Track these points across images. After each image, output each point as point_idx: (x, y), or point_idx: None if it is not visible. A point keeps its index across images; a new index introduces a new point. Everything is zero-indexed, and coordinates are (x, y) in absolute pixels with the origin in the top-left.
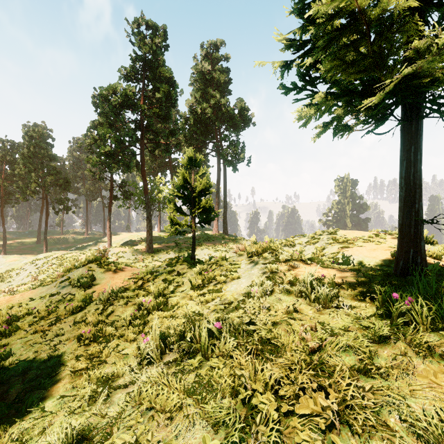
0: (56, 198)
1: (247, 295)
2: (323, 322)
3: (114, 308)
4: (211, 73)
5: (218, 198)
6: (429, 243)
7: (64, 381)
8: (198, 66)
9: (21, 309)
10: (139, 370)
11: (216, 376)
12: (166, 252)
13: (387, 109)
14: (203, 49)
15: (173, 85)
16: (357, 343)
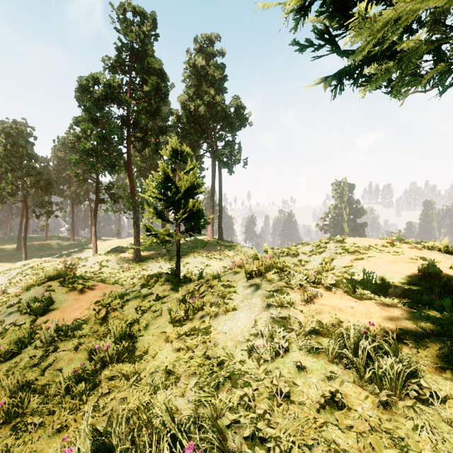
0: (37, 201)
1: (248, 351)
2: (406, 447)
3: (59, 354)
4: (205, 69)
5: (212, 201)
6: (451, 252)
7: None
8: (191, 61)
9: None
10: None
11: None
12: (155, 260)
13: None
14: (197, 43)
15: (163, 78)
16: None
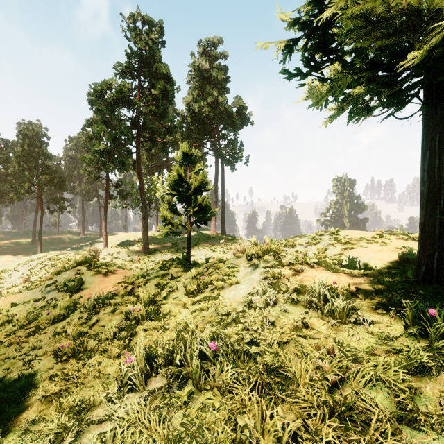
0: (51, 198)
1: (247, 305)
2: (341, 343)
3: (100, 316)
4: (208, 71)
5: (215, 197)
6: None
7: (33, 409)
8: (195, 64)
9: (1, 316)
10: (119, 399)
11: (210, 417)
12: (162, 252)
13: (412, 88)
14: (201, 47)
15: (169, 82)
16: (392, 377)
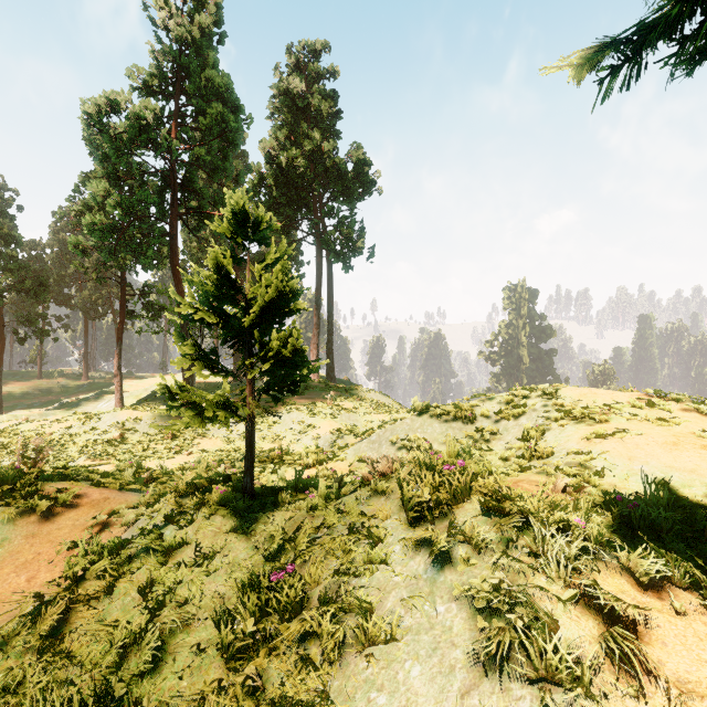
0: (20, 315)
1: None
2: None
3: None
4: (305, 98)
5: (317, 316)
6: None
7: None
8: (282, 83)
9: None
10: None
11: None
12: None
13: None
14: (292, 55)
15: (233, 107)
16: None
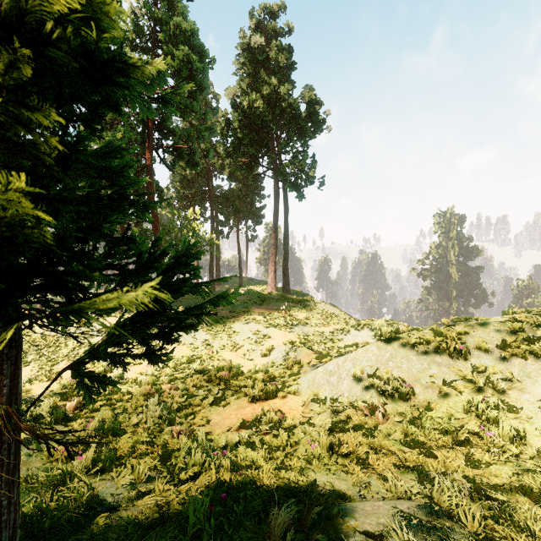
0: None
1: None
2: None
3: None
4: (264, 52)
5: (275, 238)
6: None
7: None
8: (244, 40)
9: None
10: None
11: None
12: None
13: None
14: (253, 18)
15: (199, 52)
16: None
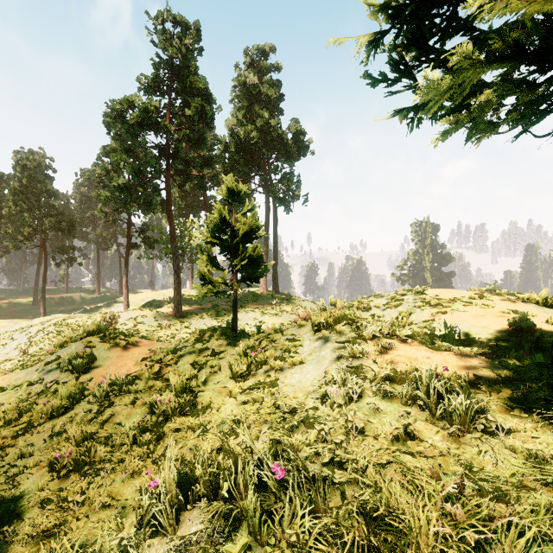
0: (57, 246)
1: (320, 398)
2: (469, 465)
3: (115, 409)
4: (257, 87)
5: (266, 246)
6: (551, 306)
7: None
8: (240, 78)
9: None
10: (138, 547)
11: None
12: (199, 316)
13: None
14: (247, 56)
15: (208, 100)
16: None
